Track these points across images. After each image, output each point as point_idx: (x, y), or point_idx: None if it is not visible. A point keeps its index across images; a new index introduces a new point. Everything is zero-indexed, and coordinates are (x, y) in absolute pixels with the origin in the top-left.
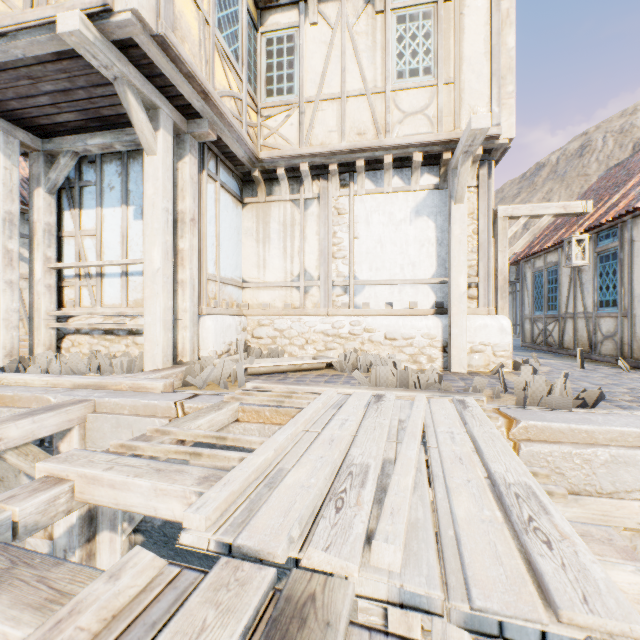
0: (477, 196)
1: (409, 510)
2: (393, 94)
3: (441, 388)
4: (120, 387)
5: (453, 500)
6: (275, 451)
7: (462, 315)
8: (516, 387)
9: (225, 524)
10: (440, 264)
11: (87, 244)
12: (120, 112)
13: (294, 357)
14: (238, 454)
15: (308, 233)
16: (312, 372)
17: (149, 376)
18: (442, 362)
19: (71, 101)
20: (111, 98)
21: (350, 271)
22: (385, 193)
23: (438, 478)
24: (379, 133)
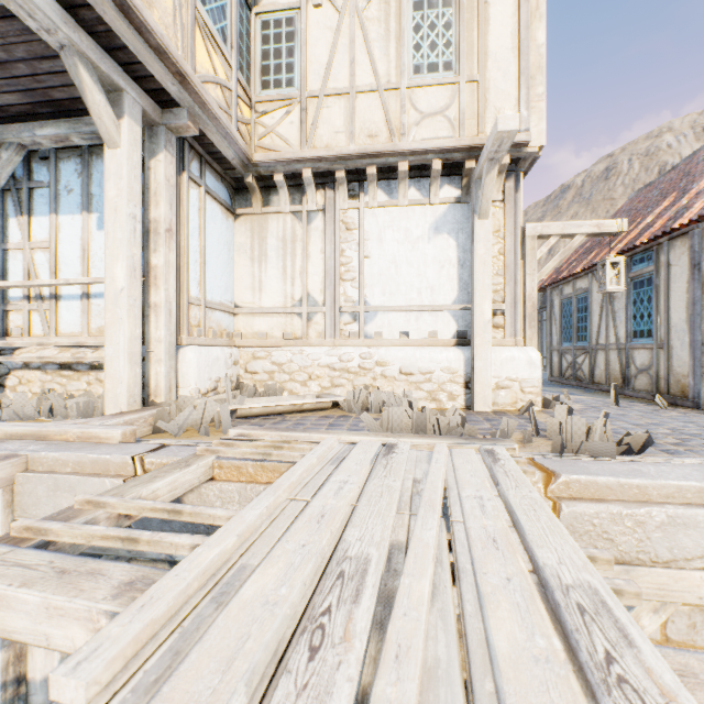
0: (503, 212)
1: (425, 641)
2: (409, 91)
3: (465, 433)
4: (65, 437)
5: (489, 618)
6: (239, 537)
7: (487, 346)
8: (549, 429)
9: (124, 688)
10: (462, 288)
11: (38, 259)
12: (76, 95)
13: (294, 395)
14: (190, 539)
15: (312, 251)
16: (315, 413)
17: (106, 422)
18: (464, 400)
19: (10, 78)
20: (62, 76)
21: (360, 295)
22: (400, 206)
23: (466, 575)
24: (393, 136)
